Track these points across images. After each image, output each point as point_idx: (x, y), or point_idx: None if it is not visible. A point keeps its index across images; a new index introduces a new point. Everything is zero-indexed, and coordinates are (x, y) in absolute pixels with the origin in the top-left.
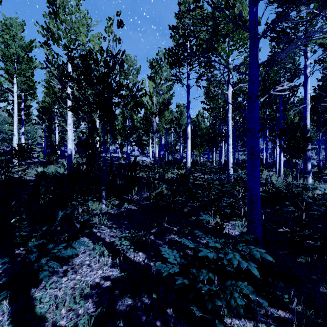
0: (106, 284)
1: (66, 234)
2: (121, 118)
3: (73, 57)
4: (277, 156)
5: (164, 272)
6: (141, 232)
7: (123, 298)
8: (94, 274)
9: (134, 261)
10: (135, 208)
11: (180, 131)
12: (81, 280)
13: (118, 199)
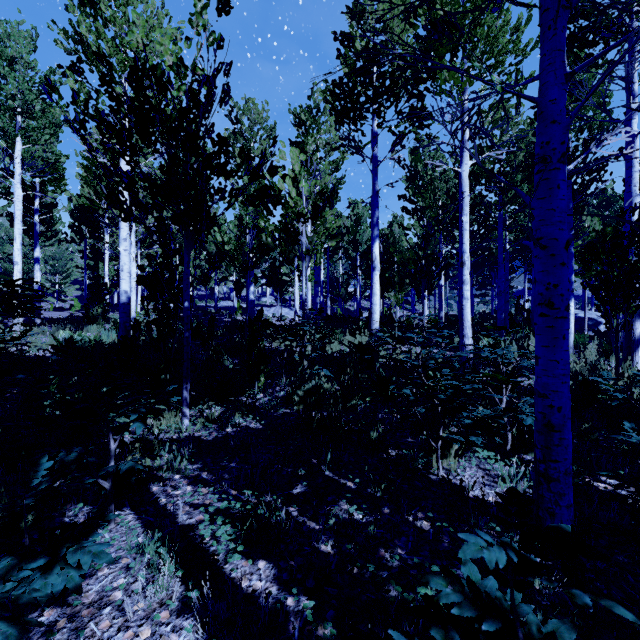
0: None
1: (81, 504)
2: (235, 228)
3: (113, 79)
4: None
5: None
6: (267, 494)
7: None
8: None
9: (242, 593)
10: (258, 427)
11: (355, 256)
12: None
13: (221, 403)
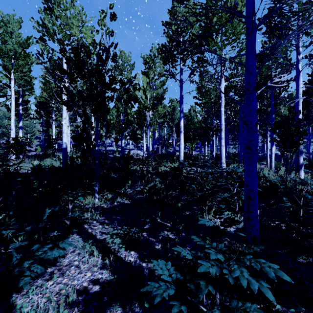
0: (94, 289)
1: (56, 231)
2: (115, 112)
3: (65, 50)
4: (267, 149)
5: (157, 297)
6: (133, 228)
7: (112, 306)
8: (82, 277)
9: (125, 262)
10: (128, 202)
11: (173, 125)
12: (68, 284)
13: (111, 193)
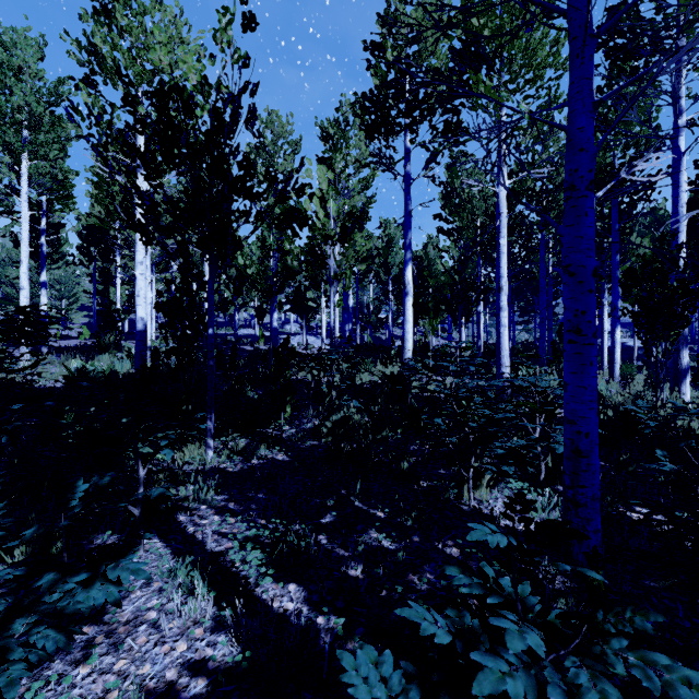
0: (193, 688)
1: (109, 532)
2: (258, 250)
3: (135, 99)
4: (604, 333)
5: None
6: (296, 523)
7: None
8: (165, 654)
9: (273, 612)
10: (285, 459)
11: (387, 280)
12: (127, 675)
13: (246, 435)
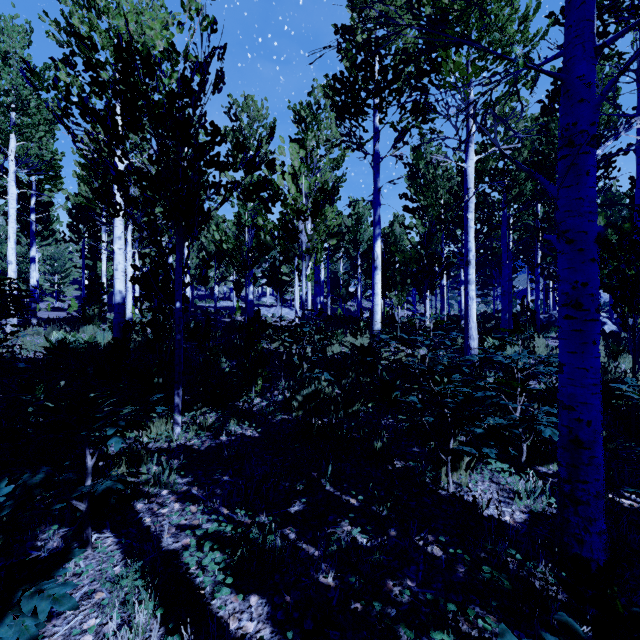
0: None
1: (55, 526)
2: (233, 226)
3: (98, 64)
4: None
5: None
6: (262, 512)
7: None
8: None
9: (230, 637)
10: (254, 435)
11: (356, 256)
12: None
13: (217, 408)
